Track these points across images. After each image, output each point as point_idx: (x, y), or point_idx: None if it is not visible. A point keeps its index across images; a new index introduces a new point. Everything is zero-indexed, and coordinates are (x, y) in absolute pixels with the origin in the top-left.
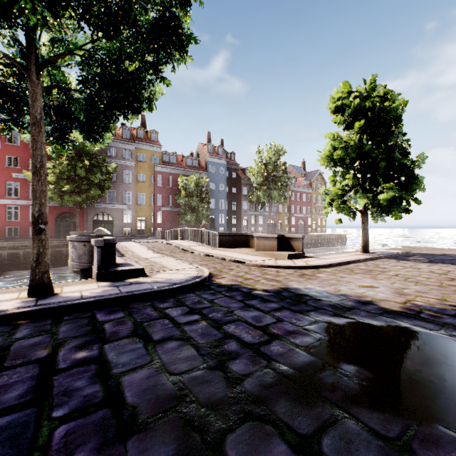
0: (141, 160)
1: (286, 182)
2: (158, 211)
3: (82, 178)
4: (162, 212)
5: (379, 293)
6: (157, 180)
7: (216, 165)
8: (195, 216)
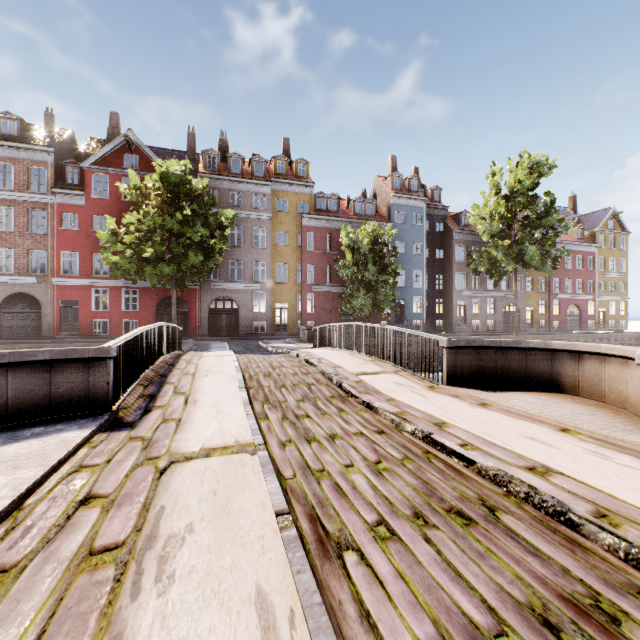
0: (281, 210)
1: (553, 228)
2: (308, 294)
3: (177, 236)
4: (315, 295)
5: None
6: (307, 241)
7: (406, 210)
8: (371, 299)
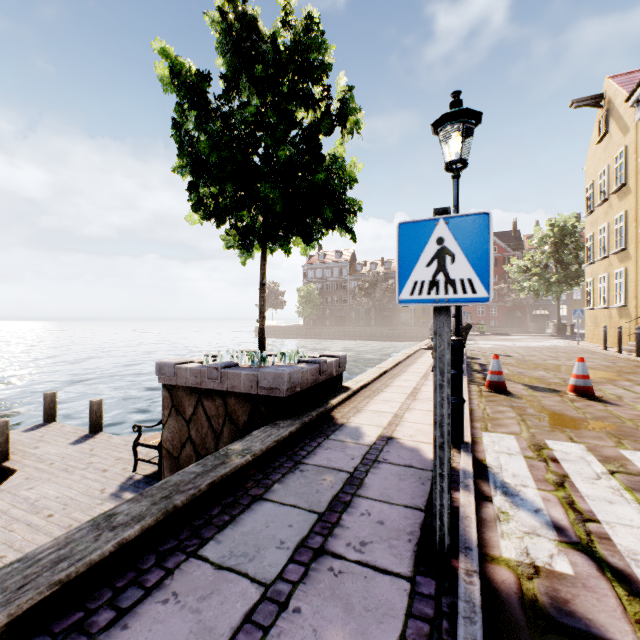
0: None
1: None
2: None
3: None
4: None
5: None
6: None
7: None
8: None
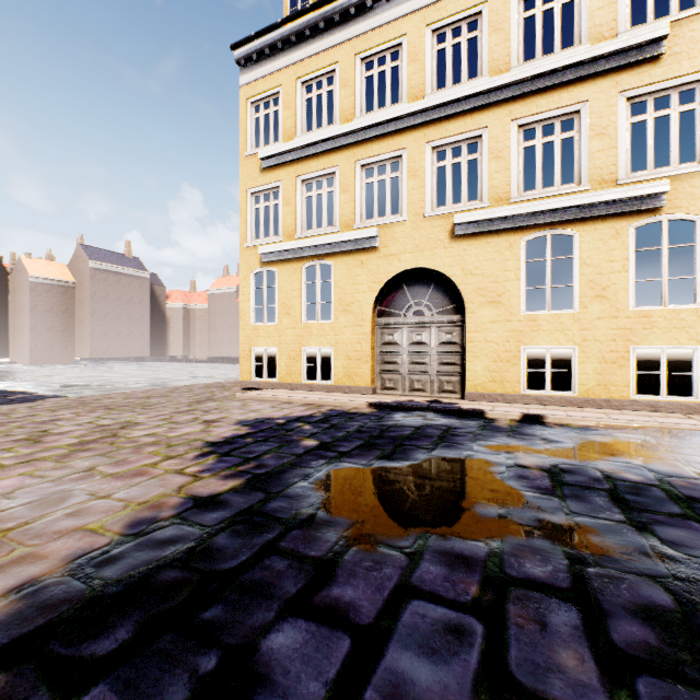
0: None
1: None
2: None
3: None
4: None
5: (124, 489)
6: None
7: None
8: None
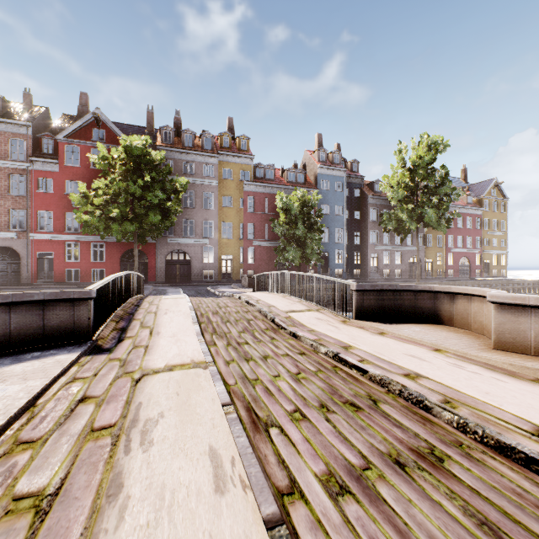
0: (226, 178)
1: (447, 195)
2: (249, 247)
3: (139, 199)
4: (255, 248)
5: None
6: (248, 204)
7: (330, 179)
8: (300, 252)
